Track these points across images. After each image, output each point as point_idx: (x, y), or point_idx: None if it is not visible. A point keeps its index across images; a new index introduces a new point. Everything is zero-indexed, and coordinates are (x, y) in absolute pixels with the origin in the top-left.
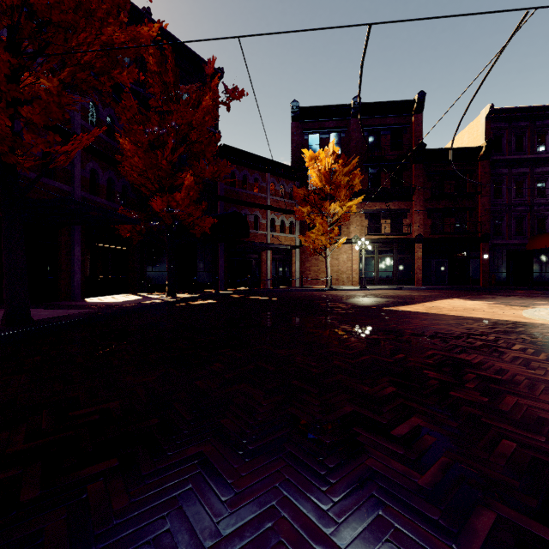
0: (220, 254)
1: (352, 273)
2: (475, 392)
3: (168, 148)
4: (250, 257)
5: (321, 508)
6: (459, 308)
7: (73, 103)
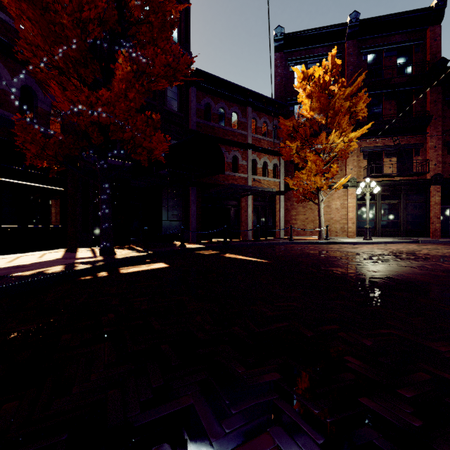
0: (191, 199)
1: (348, 222)
2: None
3: None
4: (227, 204)
5: None
6: None
7: None
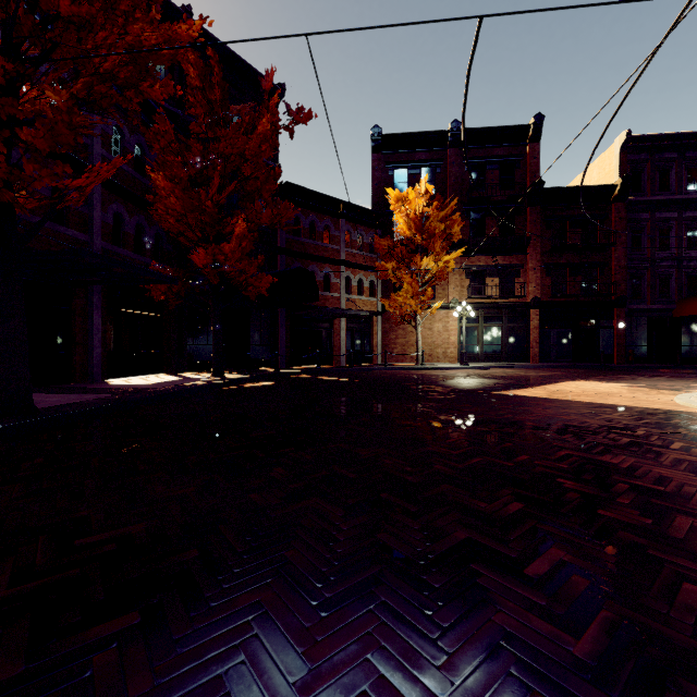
0: (280, 322)
1: (450, 346)
2: (632, 510)
3: (214, 186)
4: (318, 327)
5: (435, 695)
6: (591, 392)
7: (89, 125)
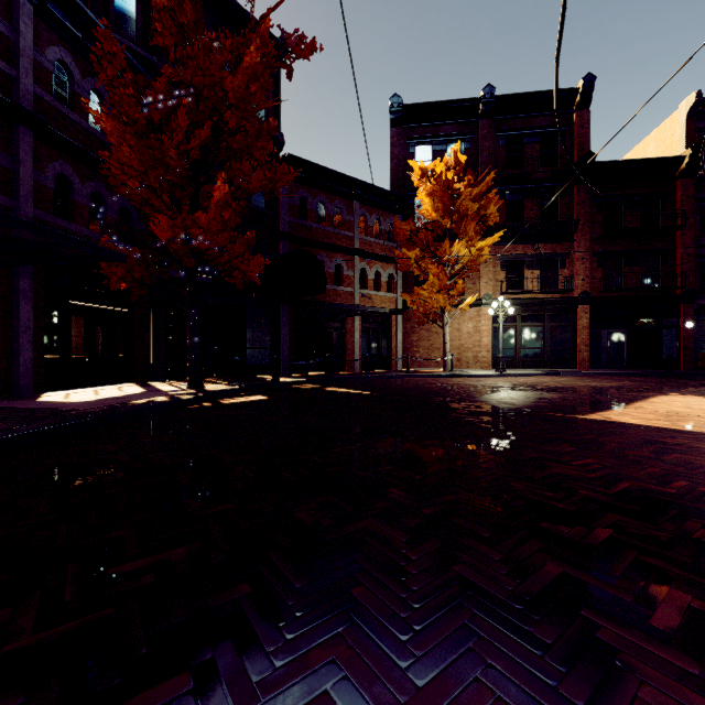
0: (282, 321)
1: (482, 350)
2: None
3: (179, 129)
4: (328, 327)
5: None
6: None
7: None
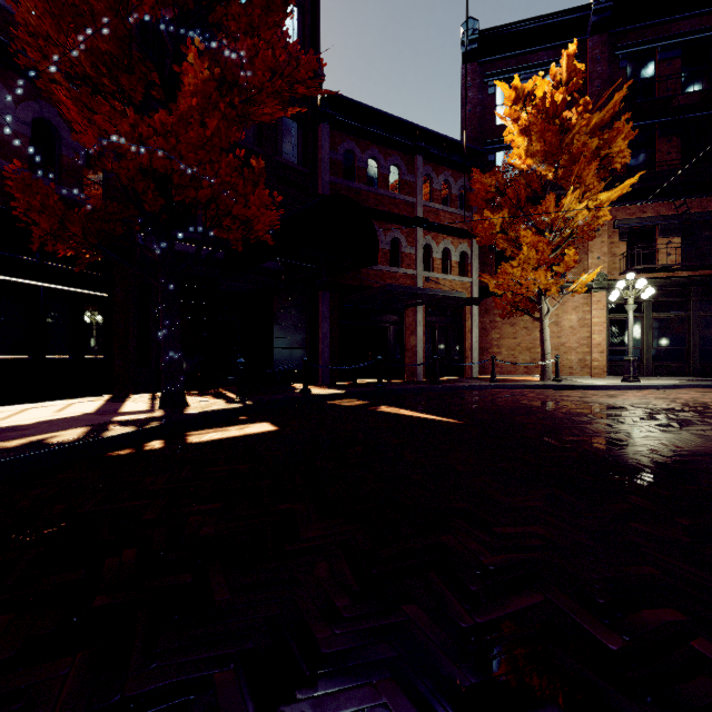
0: (322, 312)
1: (592, 350)
2: None
3: None
4: (382, 320)
5: None
6: None
7: None
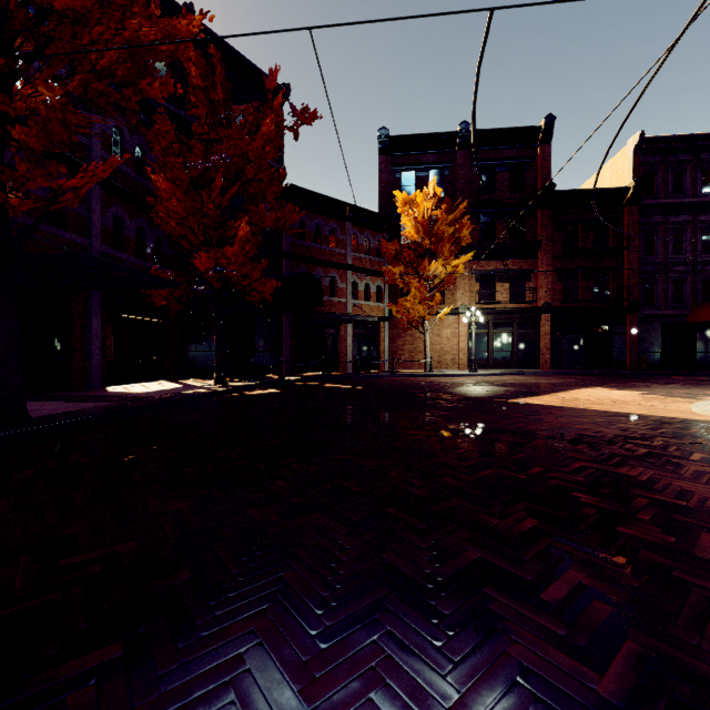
0: (285, 328)
1: (459, 353)
2: (654, 527)
3: (216, 188)
4: (324, 333)
5: None
6: (604, 400)
7: (86, 124)
